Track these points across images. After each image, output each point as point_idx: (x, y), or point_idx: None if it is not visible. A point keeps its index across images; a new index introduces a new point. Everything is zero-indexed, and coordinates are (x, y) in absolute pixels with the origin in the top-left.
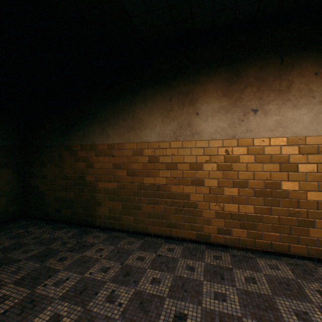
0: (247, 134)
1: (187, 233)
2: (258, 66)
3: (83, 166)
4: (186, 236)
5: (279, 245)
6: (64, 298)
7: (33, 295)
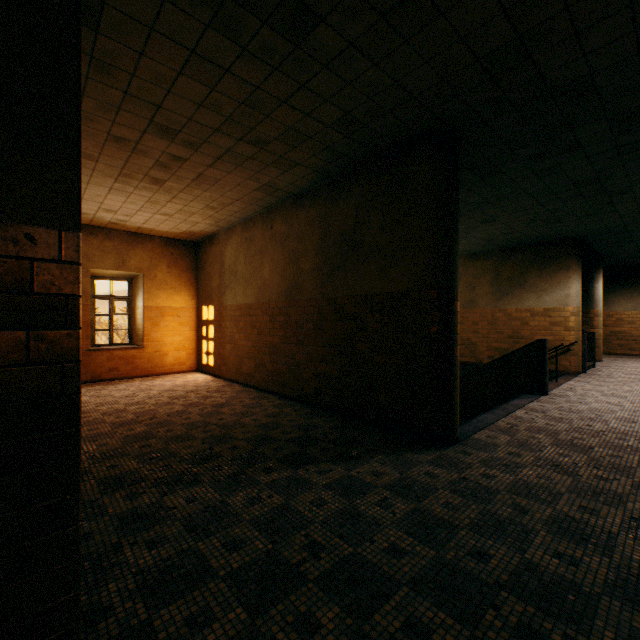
0: None
1: None
2: None
3: None
4: None
5: None
6: None
7: None
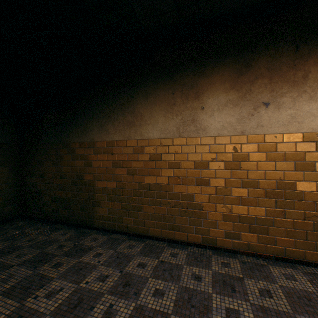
0: (258, 129)
1: (191, 236)
2: (270, 55)
3: (82, 164)
4: (190, 239)
5: (294, 251)
6: (56, 314)
7: (22, 309)
